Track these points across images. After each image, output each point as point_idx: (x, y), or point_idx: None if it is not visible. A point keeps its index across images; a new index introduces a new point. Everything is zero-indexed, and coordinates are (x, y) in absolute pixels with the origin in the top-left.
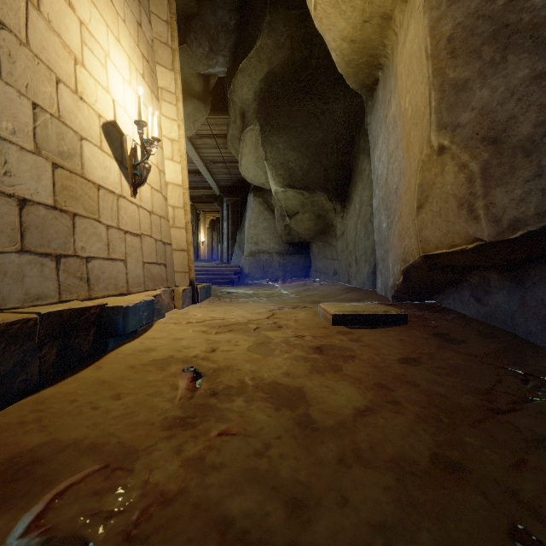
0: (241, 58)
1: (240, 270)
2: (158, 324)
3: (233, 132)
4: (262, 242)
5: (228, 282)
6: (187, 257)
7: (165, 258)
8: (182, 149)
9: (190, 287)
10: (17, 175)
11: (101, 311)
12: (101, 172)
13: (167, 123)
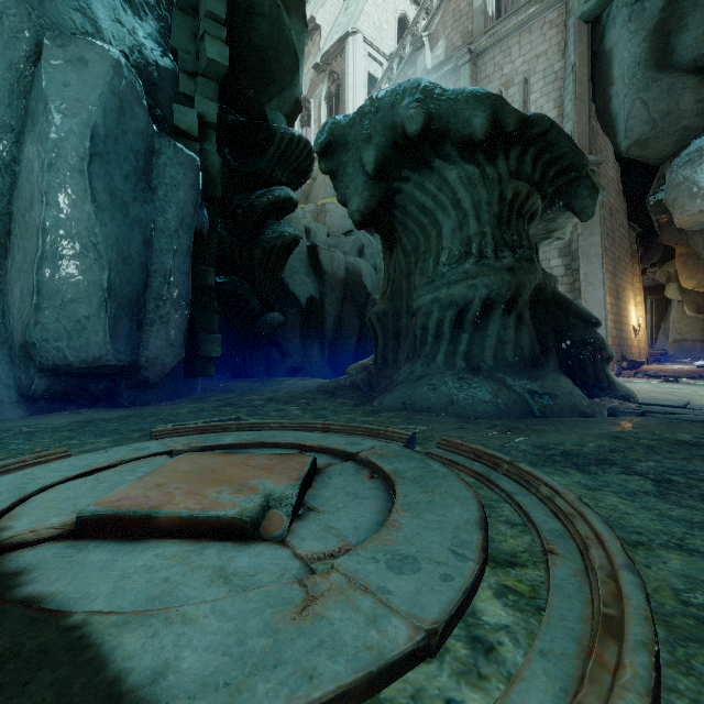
0: (667, 258)
1: (664, 352)
2: (643, 367)
3: (660, 274)
4: (685, 333)
5: (655, 360)
6: (645, 350)
7: (639, 351)
8: (644, 318)
9: (646, 360)
10: (629, 343)
11: (639, 362)
12: (632, 337)
13: (638, 312)
